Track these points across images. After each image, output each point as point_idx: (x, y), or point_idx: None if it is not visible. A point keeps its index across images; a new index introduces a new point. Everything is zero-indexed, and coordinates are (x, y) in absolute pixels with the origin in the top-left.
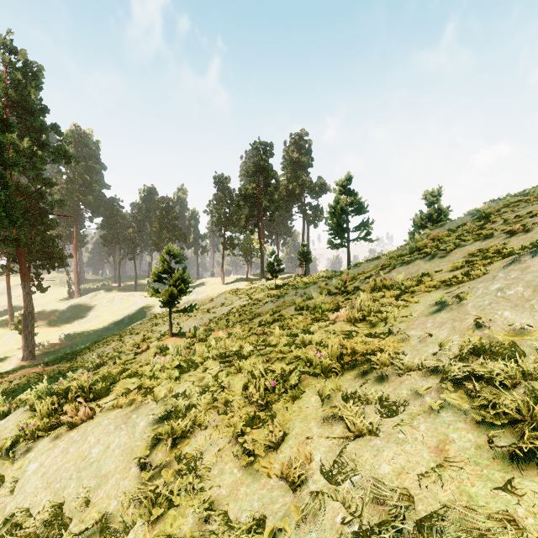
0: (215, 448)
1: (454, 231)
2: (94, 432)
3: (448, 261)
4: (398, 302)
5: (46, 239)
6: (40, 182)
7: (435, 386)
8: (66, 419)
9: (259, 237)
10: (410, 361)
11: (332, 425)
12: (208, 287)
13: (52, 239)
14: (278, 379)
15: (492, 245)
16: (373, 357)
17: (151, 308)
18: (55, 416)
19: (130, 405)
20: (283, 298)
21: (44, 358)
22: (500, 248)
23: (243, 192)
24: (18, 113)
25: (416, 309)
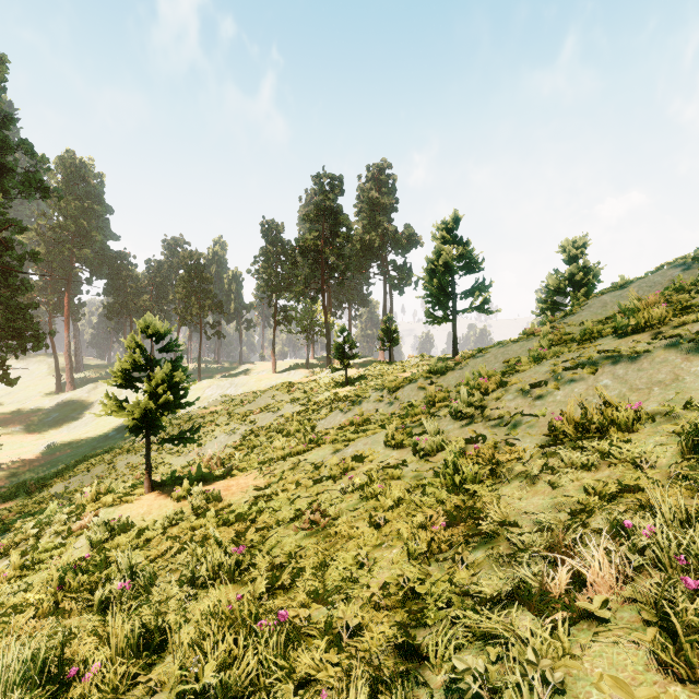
0: None
1: (698, 291)
2: None
3: None
4: None
5: (13, 309)
6: (3, 226)
7: None
8: None
9: (323, 307)
10: None
11: None
12: (253, 376)
13: (22, 309)
14: None
15: None
16: None
17: None
18: None
19: None
20: (360, 406)
21: (3, 485)
22: None
23: (301, 244)
24: None
25: None
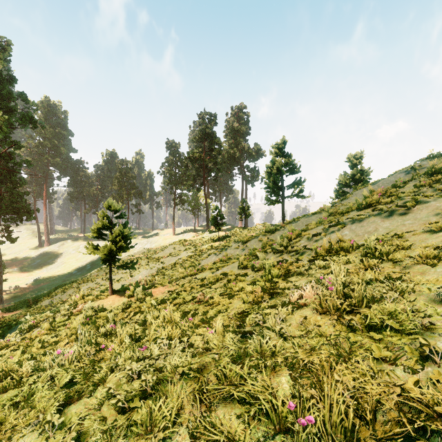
0: None
1: (401, 187)
2: None
3: (414, 218)
4: (397, 283)
5: (15, 196)
6: (9, 144)
7: None
8: None
9: (204, 194)
10: None
11: None
12: (161, 237)
13: (20, 196)
14: None
15: None
16: None
17: None
18: None
19: None
20: (226, 251)
21: (10, 302)
22: None
23: (190, 155)
24: None
25: (437, 300)
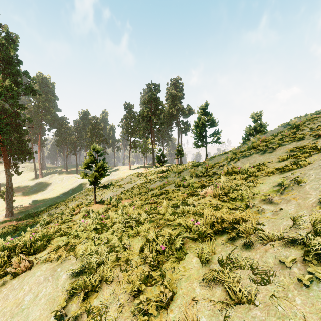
0: (117, 303)
1: (275, 136)
2: (28, 282)
3: (275, 155)
4: (249, 183)
5: (20, 142)
6: (16, 107)
7: (298, 257)
8: (10, 270)
9: (151, 141)
10: (271, 233)
11: (212, 287)
12: (121, 171)
13: (24, 142)
14: (166, 243)
15: (305, 144)
16: (239, 227)
17: (86, 184)
18: (3, 267)
19: (57, 260)
20: (167, 179)
21: (19, 215)
22: (313, 146)
23: (142, 114)
24: (2, 64)
25: (262, 188)
